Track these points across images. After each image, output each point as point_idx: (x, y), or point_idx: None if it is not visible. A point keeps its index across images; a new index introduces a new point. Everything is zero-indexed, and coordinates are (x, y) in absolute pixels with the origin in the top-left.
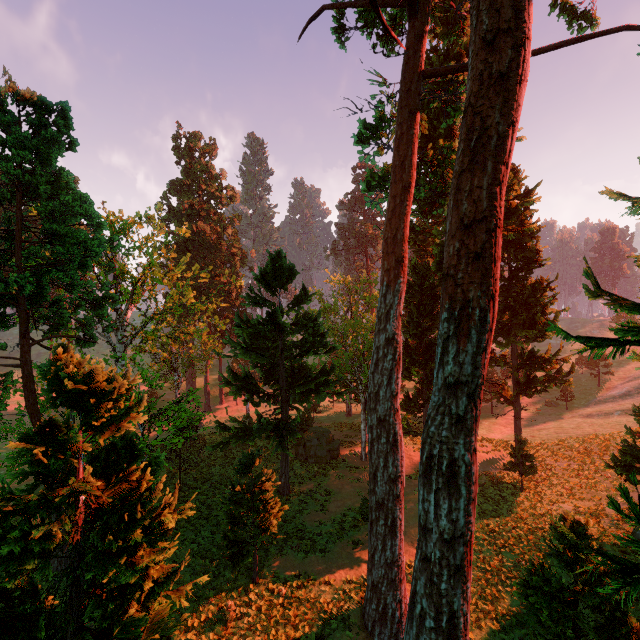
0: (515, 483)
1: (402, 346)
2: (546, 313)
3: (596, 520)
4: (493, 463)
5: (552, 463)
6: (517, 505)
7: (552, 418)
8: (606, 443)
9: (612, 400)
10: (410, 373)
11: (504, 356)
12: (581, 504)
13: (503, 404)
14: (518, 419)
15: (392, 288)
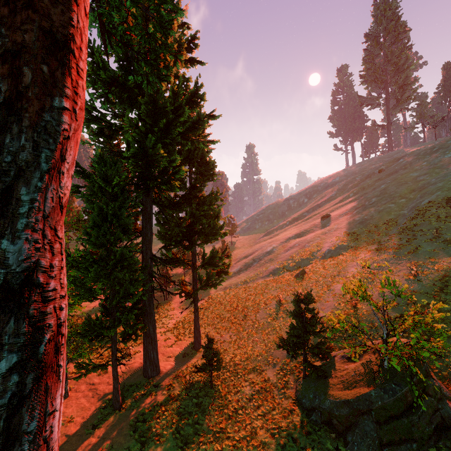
0: (203, 377)
1: (82, 258)
2: (219, 219)
3: (271, 396)
4: (179, 356)
5: (219, 338)
6: (213, 410)
7: (206, 294)
8: (245, 310)
9: (234, 275)
10: (94, 292)
11: (184, 256)
12: (252, 377)
13: (186, 300)
14: (197, 310)
15: (27, 115)
